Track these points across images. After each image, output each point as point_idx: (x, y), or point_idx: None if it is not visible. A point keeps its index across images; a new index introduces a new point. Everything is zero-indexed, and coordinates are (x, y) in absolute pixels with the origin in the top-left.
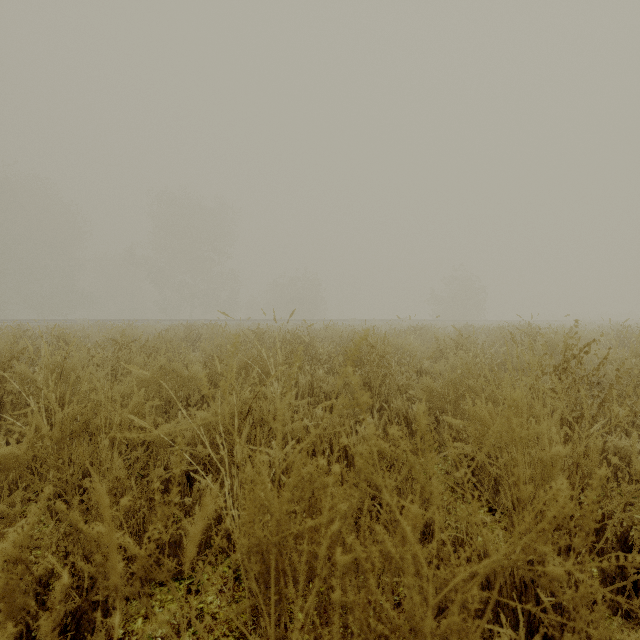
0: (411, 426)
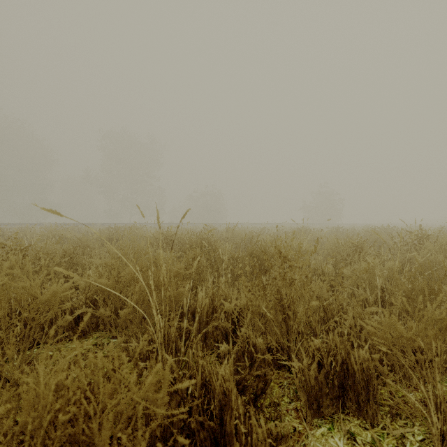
0: (352, 374)
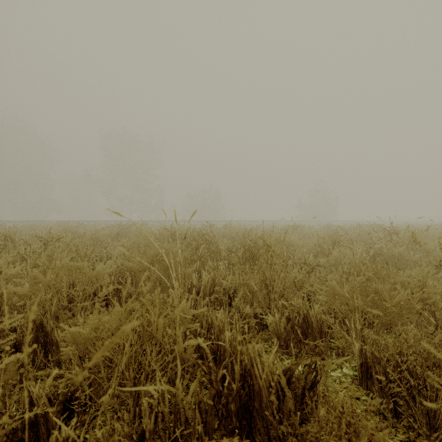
0: (311, 326)
